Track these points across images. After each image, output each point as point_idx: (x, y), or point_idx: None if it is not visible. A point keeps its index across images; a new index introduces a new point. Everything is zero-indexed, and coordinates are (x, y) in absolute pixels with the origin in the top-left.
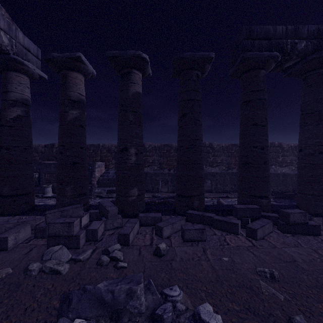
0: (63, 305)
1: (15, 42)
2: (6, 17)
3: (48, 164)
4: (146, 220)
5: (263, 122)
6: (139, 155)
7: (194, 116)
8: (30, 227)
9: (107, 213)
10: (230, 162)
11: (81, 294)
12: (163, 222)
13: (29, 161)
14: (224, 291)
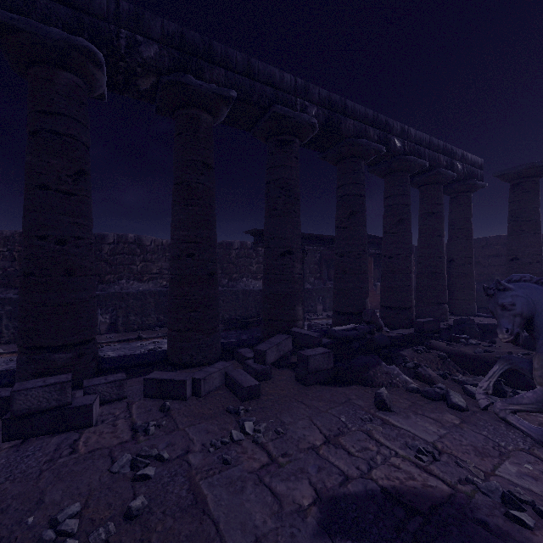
0: None
1: None
2: None
3: None
4: None
5: (63, 184)
6: None
7: None
8: None
9: None
10: None
11: None
12: None
13: None
14: None
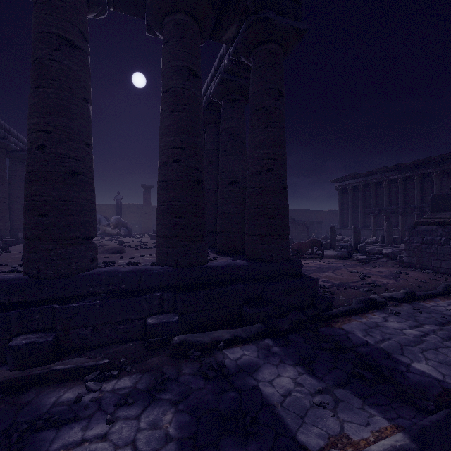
0: None
1: None
2: None
3: None
4: None
5: None
6: None
7: None
8: None
9: None
10: None
11: None
12: None
13: None
14: None
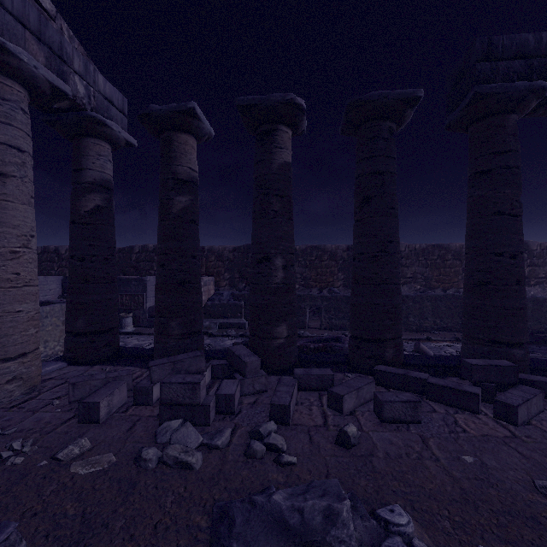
0: (219, 525)
1: (94, 90)
2: (80, 52)
3: (126, 280)
4: (307, 381)
5: (514, 209)
6: (289, 268)
7: (385, 201)
8: (125, 387)
9: (245, 367)
10: (430, 276)
11: (247, 510)
12: (341, 387)
13: (112, 279)
14: (485, 522)
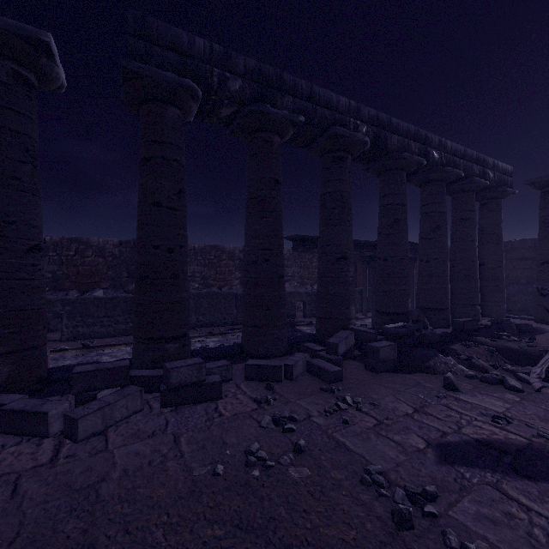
0: None
1: None
2: None
3: None
4: None
5: (171, 202)
6: None
7: (1, 166)
8: None
9: None
10: (208, 275)
11: None
12: None
13: None
14: None
